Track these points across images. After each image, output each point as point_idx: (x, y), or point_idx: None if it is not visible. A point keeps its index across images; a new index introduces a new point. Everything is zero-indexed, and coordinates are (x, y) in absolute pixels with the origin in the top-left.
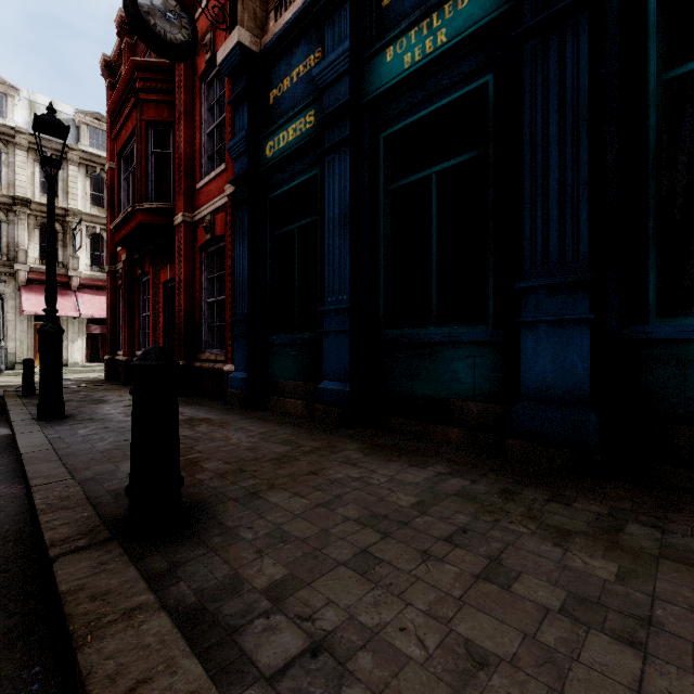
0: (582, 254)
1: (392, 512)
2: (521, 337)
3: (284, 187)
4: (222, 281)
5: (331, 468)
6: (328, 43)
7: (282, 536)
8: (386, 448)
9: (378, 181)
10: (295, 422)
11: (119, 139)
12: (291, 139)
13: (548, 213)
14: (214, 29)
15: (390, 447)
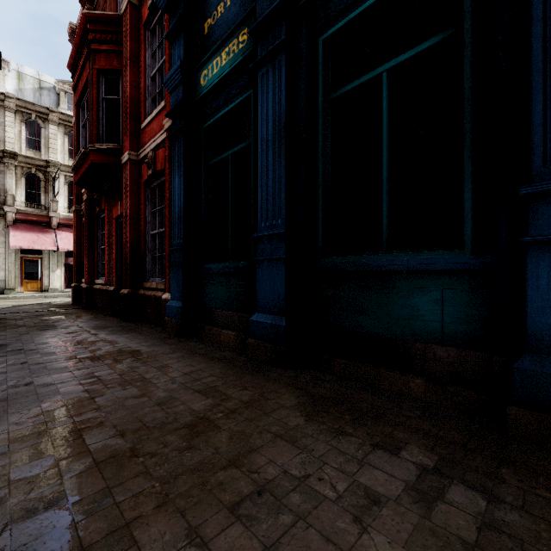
0: None
1: None
2: (527, 264)
3: (218, 114)
4: (163, 214)
5: (260, 452)
6: None
7: None
8: (332, 405)
9: (317, 92)
10: (226, 357)
11: (77, 90)
12: (224, 63)
13: None
14: None
15: (337, 403)
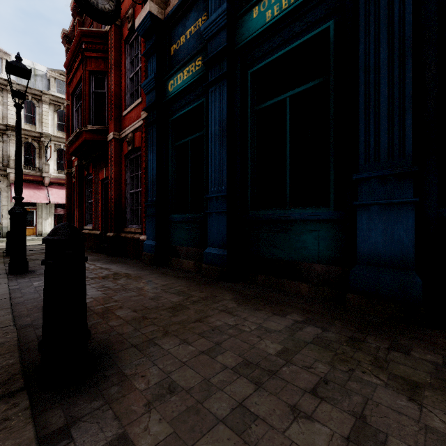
0: (408, 151)
1: (262, 360)
2: (357, 216)
3: (181, 112)
4: (139, 178)
5: (212, 316)
6: (211, 8)
7: (170, 386)
8: (254, 298)
9: (247, 105)
10: (188, 276)
11: (72, 84)
12: (185, 78)
13: (379, 120)
14: (134, 7)
15: (257, 297)
